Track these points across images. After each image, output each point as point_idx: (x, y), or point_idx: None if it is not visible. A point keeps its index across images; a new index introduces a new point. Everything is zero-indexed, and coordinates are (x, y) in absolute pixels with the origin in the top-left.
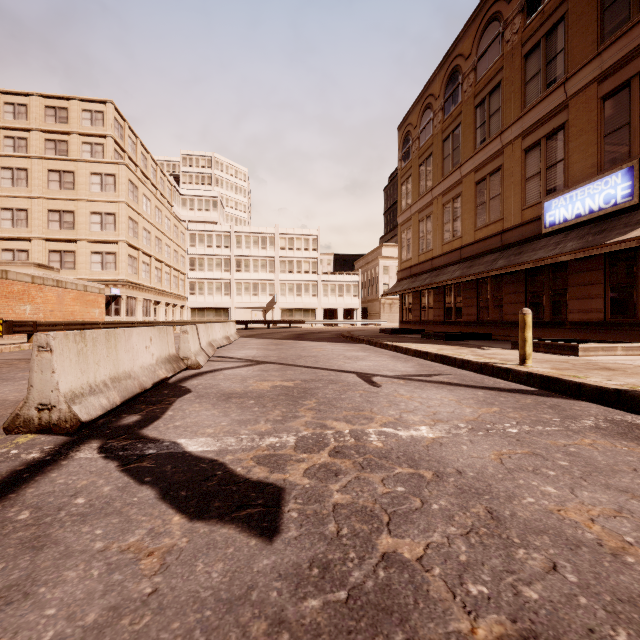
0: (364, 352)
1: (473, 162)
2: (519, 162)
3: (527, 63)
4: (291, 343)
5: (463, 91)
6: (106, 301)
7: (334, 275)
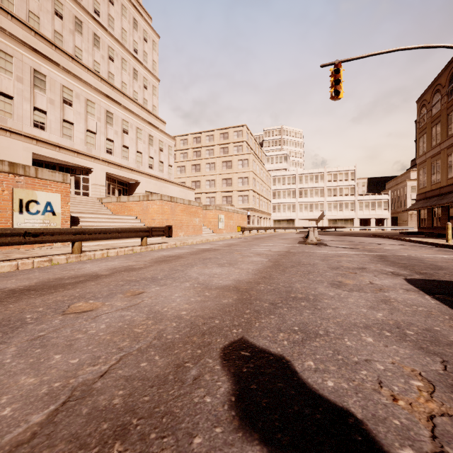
0: (382, 240)
1: None
2: None
3: None
4: (344, 237)
5: None
6: None
7: (367, 195)
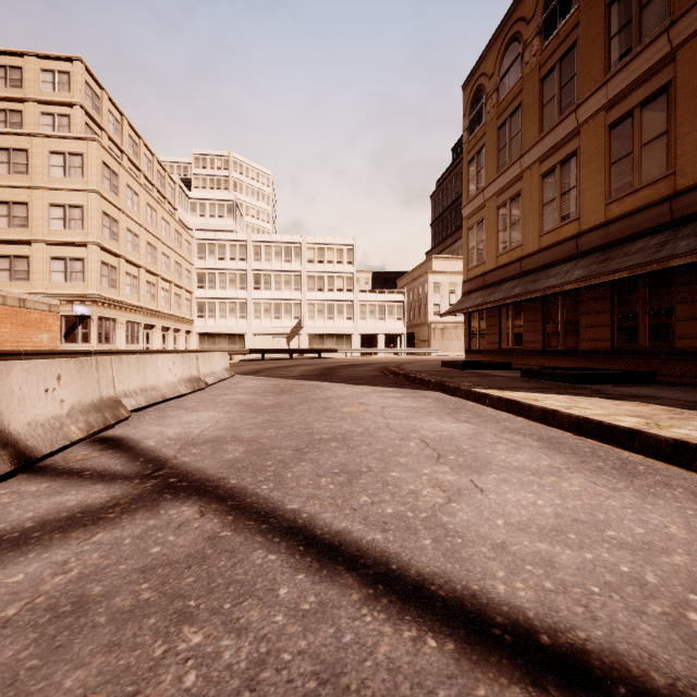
0: (456, 420)
1: (604, 94)
2: None
3: None
4: (308, 388)
5: None
6: (71, 323)
7: (373, 294)
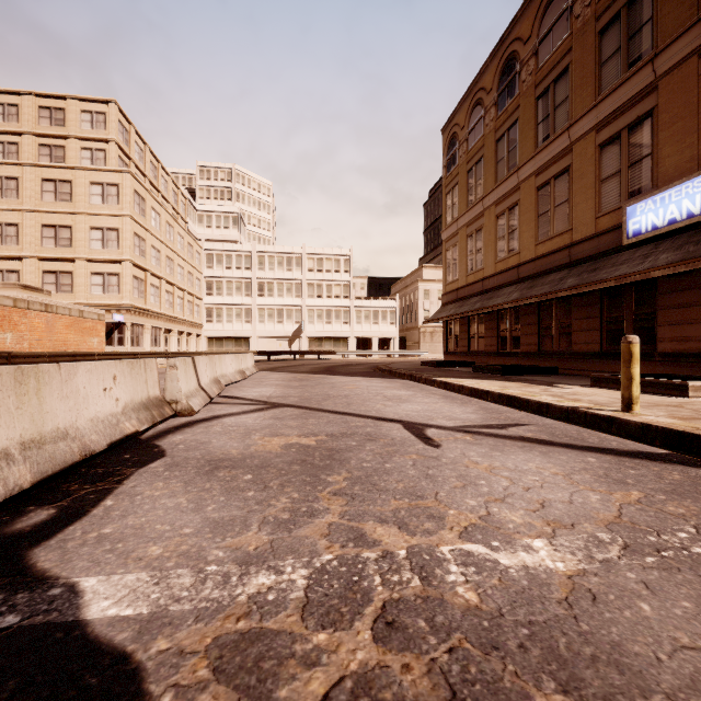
0: (407, 390)
1: (534, 164)
2: (592, 160)
3: (603, 40)
4: (318, 378)
5: (521, 81)
6: (108, 329)
7: (368, 300)
